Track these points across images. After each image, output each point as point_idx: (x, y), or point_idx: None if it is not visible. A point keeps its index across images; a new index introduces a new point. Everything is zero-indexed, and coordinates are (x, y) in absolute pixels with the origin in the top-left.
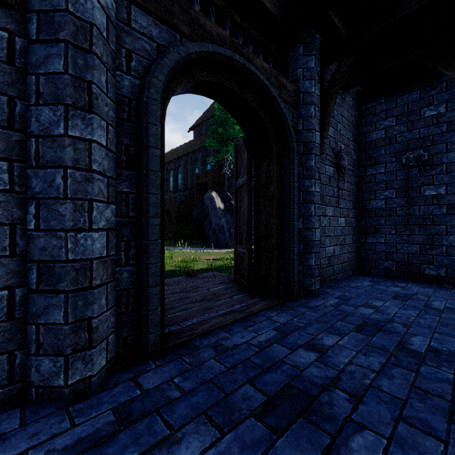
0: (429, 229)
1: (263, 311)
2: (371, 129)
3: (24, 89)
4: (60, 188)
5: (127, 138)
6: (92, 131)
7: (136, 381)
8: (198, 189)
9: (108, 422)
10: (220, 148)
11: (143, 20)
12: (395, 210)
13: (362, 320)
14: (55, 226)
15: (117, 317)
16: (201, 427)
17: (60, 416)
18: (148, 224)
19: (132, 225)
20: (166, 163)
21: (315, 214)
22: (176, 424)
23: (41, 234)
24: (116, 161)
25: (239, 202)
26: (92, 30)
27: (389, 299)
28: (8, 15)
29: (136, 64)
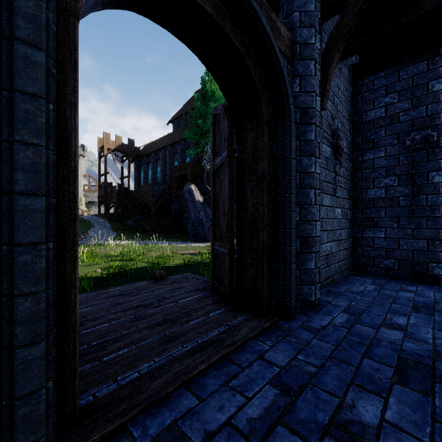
0: (439, 221)
1: (251, 339)
2: (368, 108)
3: None
4: None
5: None
6: None
7: None
8: (177, 182)
9: None
10: (199, 141)
11: None
12: (397, 199)
13: (397, 356)
14: None
15: None
16: None
17: None
18: (14, 208)
19: None
20: (144, 155)
21: (315, 202)
22: None
23: None
24: None
25: (218, 188)
26: None
27: (411, 312)
28: None
29: None
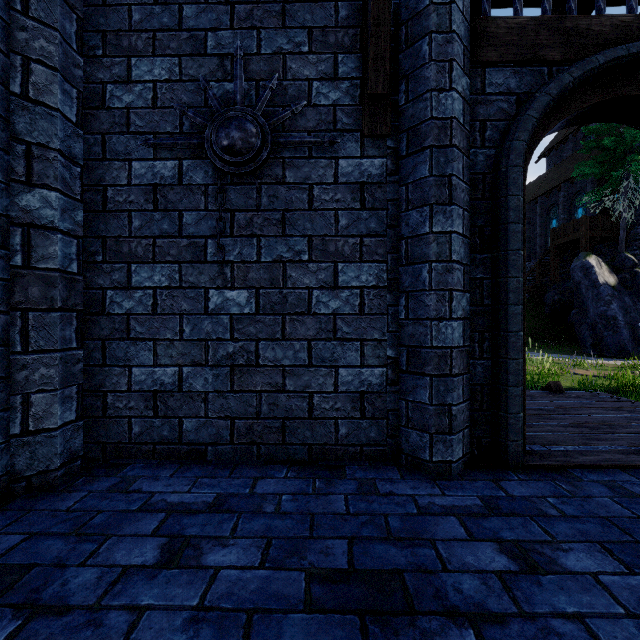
0: None
1: None
2: None
3: (396, 200)
4: (425, 281)
5: (481, 218)
6: (451, 222)
7: (497, 483)
8: (557, 254)
9: (476, 504)
10: (607, 174)
11: (499, 78)
12: None
13: None
14: (421, 315)
15: (470, 413)
16: (595, 553)
17: (430, 483)
18: (508, 313)
19: (486, 315)
20: None
21: None
22: (558, 536)
23: (410, 323)
24: (470, 246)
25: None
26: (451, 125)
27: None
28: (386, 144)
29: (490, 132)
